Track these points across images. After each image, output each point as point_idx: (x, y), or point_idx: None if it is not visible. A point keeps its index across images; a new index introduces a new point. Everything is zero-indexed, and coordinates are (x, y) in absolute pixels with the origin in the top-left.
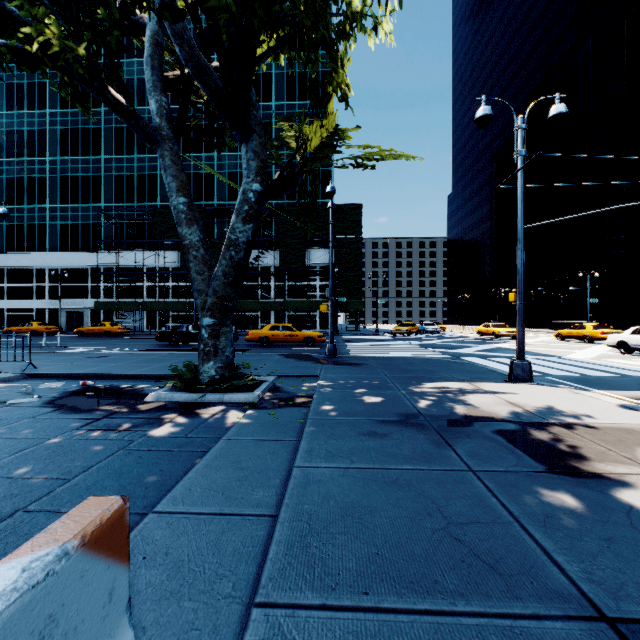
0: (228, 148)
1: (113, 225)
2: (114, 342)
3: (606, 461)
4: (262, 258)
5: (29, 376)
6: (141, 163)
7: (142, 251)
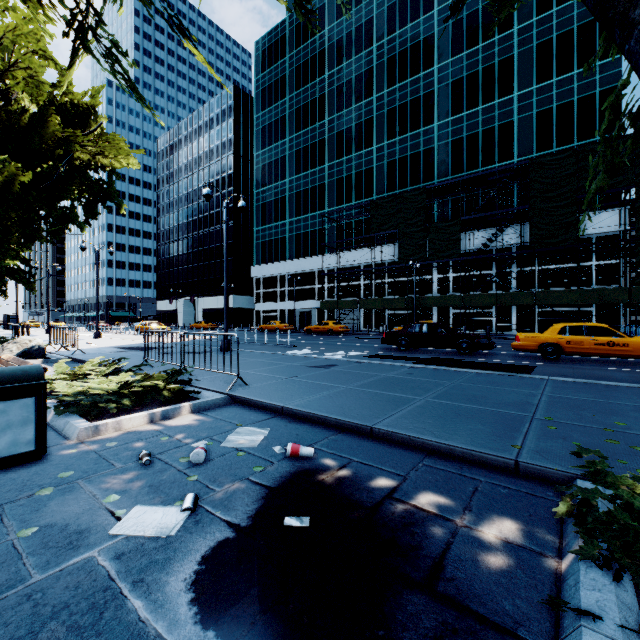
0: (451, 112)
1: (334, 228)
2: (336, 342)
3: None
4: (498, 238)
5: (233, 399)
6: (358, 160)
7: (359, 249)
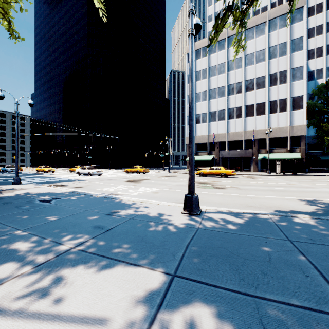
0: None
1: None
2: None
3: (4, 193)
4: None
5: None
6: None
7: None
